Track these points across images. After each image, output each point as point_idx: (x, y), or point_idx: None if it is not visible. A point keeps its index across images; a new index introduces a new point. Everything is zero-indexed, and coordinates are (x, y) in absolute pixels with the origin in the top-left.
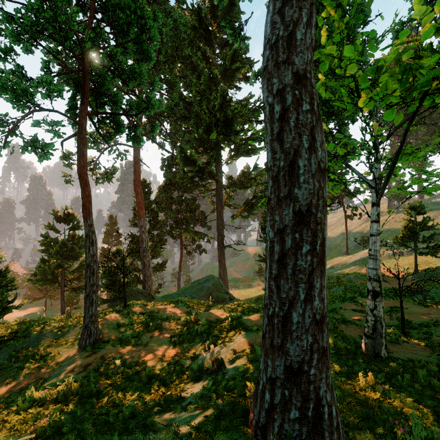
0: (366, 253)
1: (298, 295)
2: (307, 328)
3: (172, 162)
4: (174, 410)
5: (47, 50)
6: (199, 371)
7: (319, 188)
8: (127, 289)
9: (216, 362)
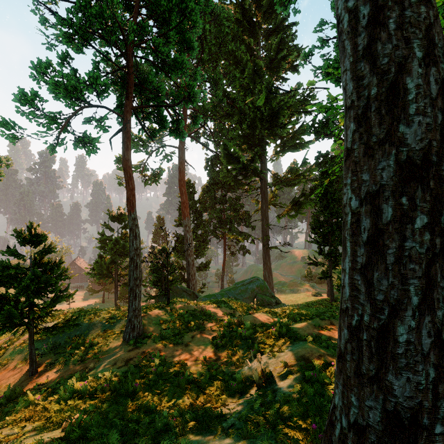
0: None
1: (406, 298)
2: (426, 353)
3: (216, 161)
4: (214, 431)
5: (95, 49)
6: (244, 382)
7: (443, 121)
8: (172, 287)
9: (263, 375)
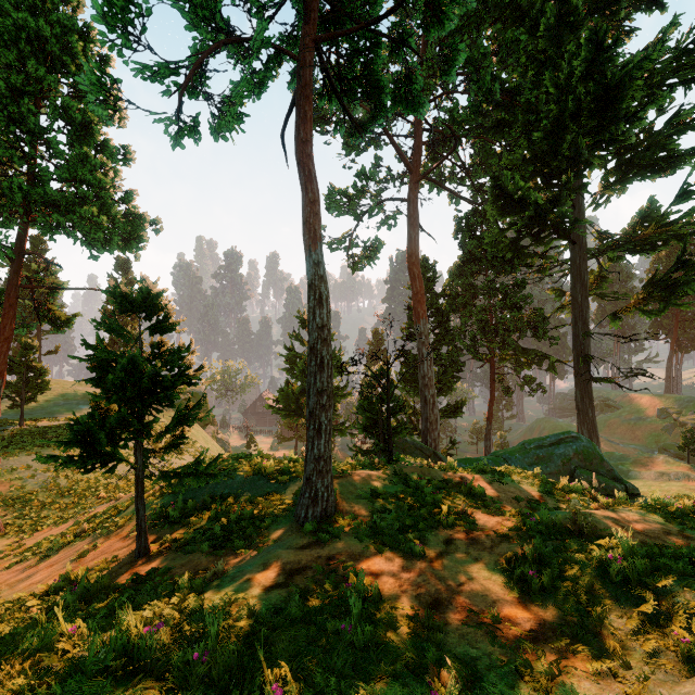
0: None
1: None
2: None
3: (475, 220)
4: None
5: None
6: None
7: None
8: (396, 438)
9: None
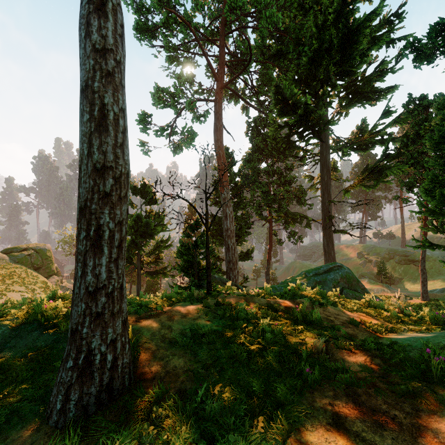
0: None
1: None
2: None
3: (260, 124)
4: None
5: None
6: None
7: None
8: None
9: None
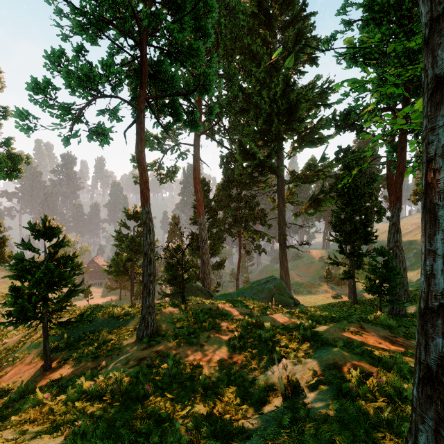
0: None
1: None
2: None
3: (231, 159)
4: None
5: (109, 39)
6: (266, 391)
7: None
8: (187, 285)
9: (289, 384)
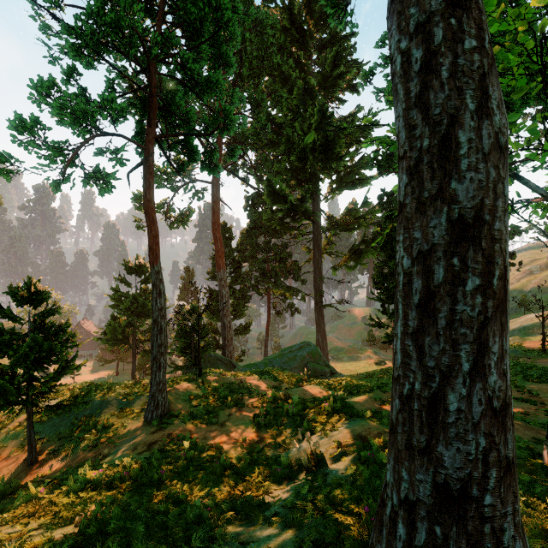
0: (530, 319)
1: (457, 364)
2: (476, 421)
3: (258, 200)
4: (255, 521)
5: (110, 64)
6: (290, 467)
7: (496, 178)
8: (204, 355)
9: (313, 457)
